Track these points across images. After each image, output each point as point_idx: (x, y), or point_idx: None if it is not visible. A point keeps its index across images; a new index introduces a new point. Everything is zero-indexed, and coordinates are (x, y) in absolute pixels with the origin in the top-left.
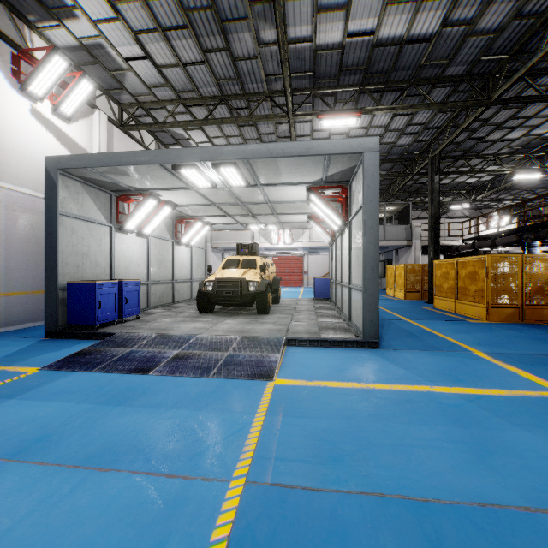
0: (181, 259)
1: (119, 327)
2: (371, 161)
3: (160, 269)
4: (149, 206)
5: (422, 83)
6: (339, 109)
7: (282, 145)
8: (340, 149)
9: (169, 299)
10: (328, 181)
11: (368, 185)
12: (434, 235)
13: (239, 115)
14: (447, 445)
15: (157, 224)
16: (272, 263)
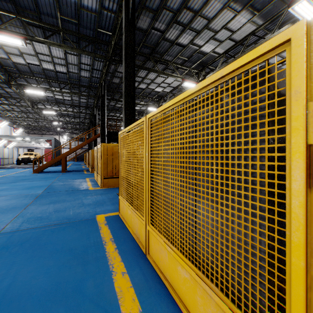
0: (6, 152)
1: (0, 166)
2: (53, 140)
3: (1, 155)
4: (2, 141)
5: (76, 117)
6: (57, 120)
7: (37, 137)
8: (48, 138)
9: (3, 163)
10: (49, 140)
11: (52, 144)
12: (89, 147)
13: (28, 117)
14: (49, 168)
15: (3, 144)
16: (39, 153)
